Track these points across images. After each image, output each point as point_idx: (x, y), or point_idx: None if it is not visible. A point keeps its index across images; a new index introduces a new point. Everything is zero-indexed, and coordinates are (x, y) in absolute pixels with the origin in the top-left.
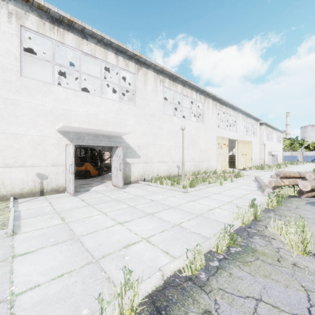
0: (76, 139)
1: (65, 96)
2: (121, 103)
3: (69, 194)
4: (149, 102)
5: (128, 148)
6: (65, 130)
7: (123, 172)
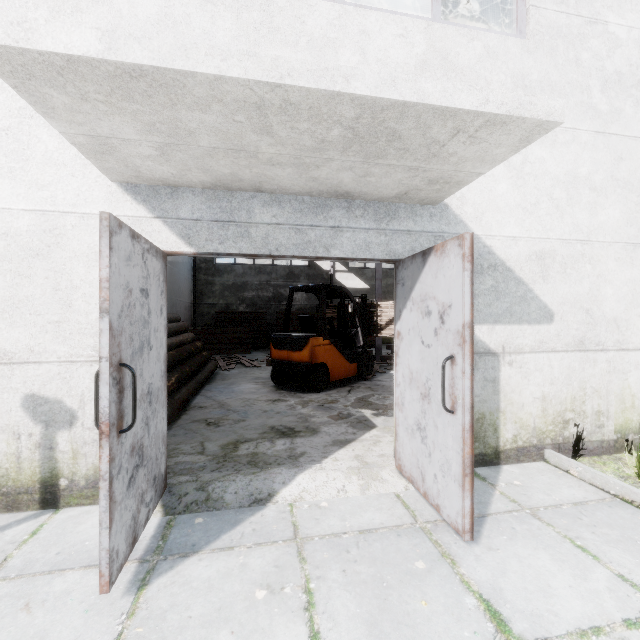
0: (212, 225)
1: (159, 11)
2: (446, 24)
3: (157, 520)
4: (605, 8)
5: (482, 268)
6: (139, 168)
7: (469, 425)
